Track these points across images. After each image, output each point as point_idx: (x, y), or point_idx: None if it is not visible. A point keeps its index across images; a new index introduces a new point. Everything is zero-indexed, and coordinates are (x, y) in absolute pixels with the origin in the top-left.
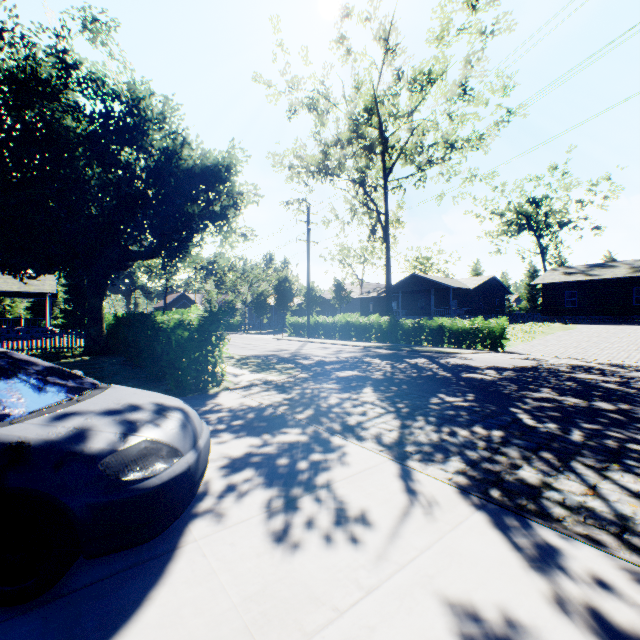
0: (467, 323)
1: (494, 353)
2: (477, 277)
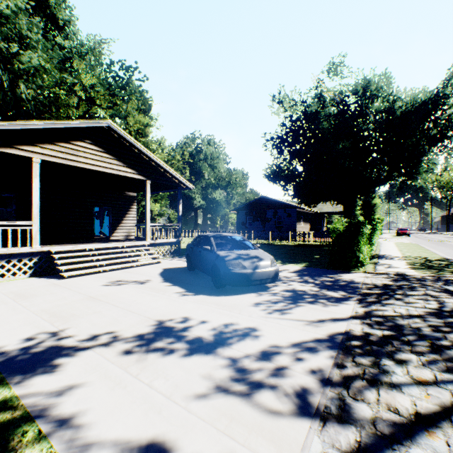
0: None
1: None
2: None
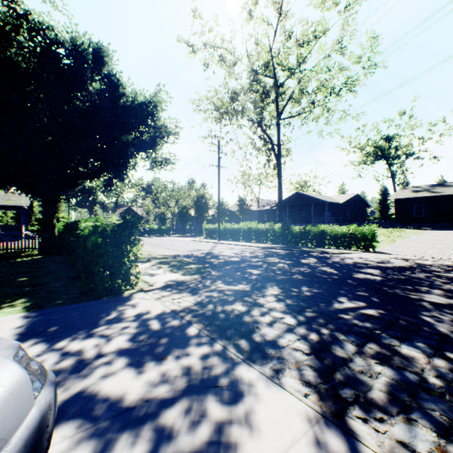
0: (344, 229)
1: (368, 253)
2: (345, 194)
